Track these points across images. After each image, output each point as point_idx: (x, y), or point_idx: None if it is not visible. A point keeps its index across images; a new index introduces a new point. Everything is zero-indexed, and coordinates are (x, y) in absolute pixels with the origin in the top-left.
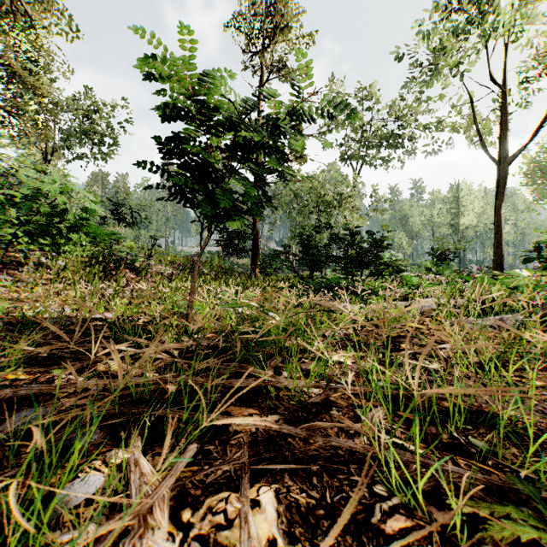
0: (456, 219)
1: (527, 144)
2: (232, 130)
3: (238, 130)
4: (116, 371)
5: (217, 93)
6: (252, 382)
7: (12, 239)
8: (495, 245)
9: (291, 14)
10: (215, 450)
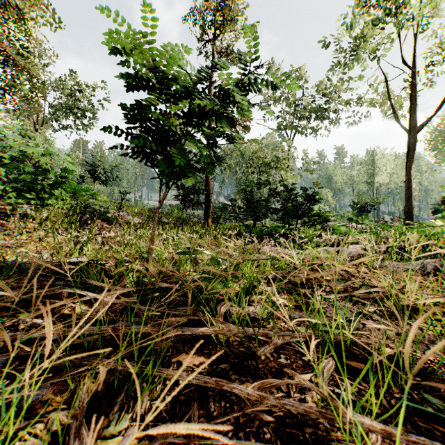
0: (372, 178)
1: (433, 115)
2: (187, 97)
3: (192, 97)
4: (79, 314)
5: (173, 63)
6: (203, 331)
7: (2, 194)
8: (406, 199)
9: (237, 8)
10: (164, 408)
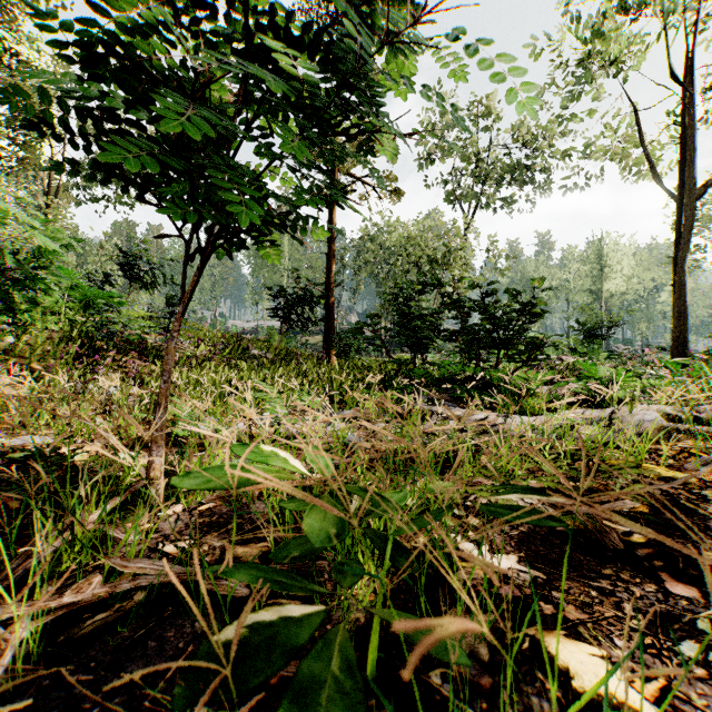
0: (599, 283)
1: None
2: None
3: None
4: None
5: None
6: None
7: None
8: (675, 316)
9: None
10: None
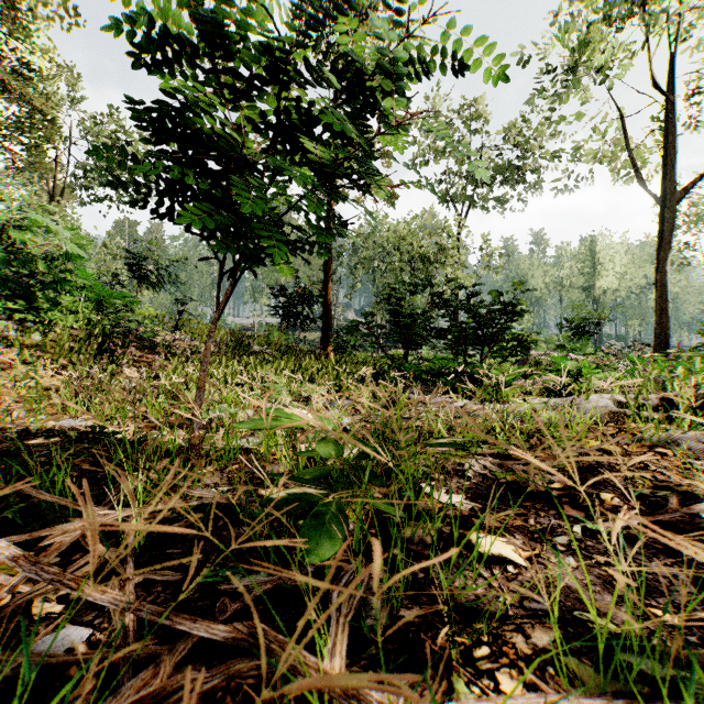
0: (592, 281)
1: (703, 172)
2: (272, 81)
3: (284, 80)
4: None
5: None
6: None
7: None
8: (657, 314)
9: None
10: None
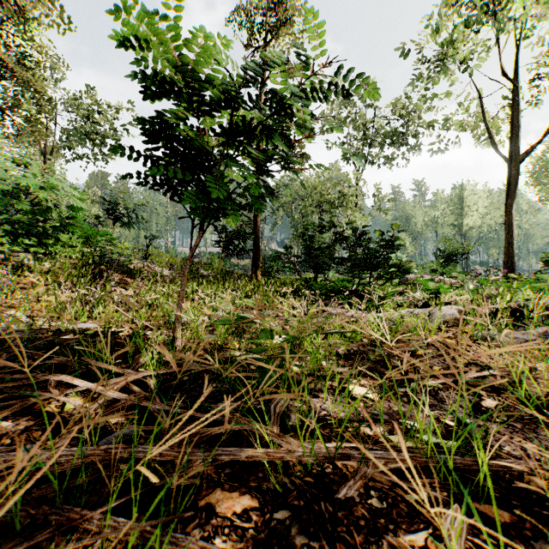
0: (460, 219)
1: (540, 140)
2: (228, 107)
3: (235, 106)
4: (70, 412)
5: (208, 57)
6: (249, 454)
7: None
8: (505, 246)
9: (294, 6)
10: None
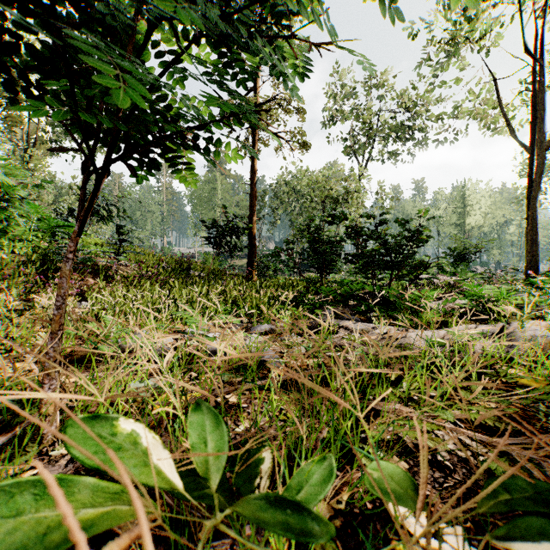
0: (463, 218)
1: None
2: None
3: None
4: None
5: None
6: None
7: None
8: (528, 243)
9: None
10: None
